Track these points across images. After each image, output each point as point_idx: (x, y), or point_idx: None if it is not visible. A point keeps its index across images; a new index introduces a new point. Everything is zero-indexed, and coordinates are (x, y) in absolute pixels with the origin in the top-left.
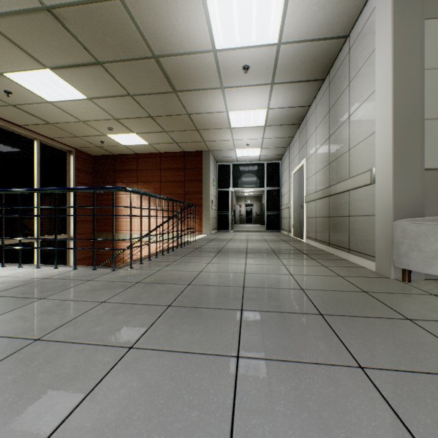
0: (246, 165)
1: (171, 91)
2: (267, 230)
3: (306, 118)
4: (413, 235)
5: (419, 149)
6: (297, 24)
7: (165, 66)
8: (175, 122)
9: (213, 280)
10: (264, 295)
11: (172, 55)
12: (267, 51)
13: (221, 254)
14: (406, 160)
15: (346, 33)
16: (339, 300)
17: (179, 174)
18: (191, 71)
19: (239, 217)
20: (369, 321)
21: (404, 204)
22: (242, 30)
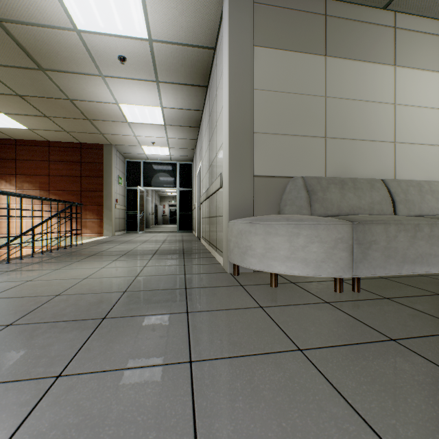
0: (158, 164)
1: (36, 67)
2: (180, 231)
3: (202, 122)
4: (236, 234)
5: (249, 158)
6: (162, 23)
7: (16, 35)
8: (56, 106)
9: (30, 290)
10: (68, 303)
11: (21, 22)
12: (140, 45)
13: (89, 258)
14: (239, 167)
15: (213, 45)
16: (146, 300)
17: (74, 168)
18: (55, 48)
19: (162, 218)
20: (144, 320)
21: (238, 206)
22: (103, 14)
